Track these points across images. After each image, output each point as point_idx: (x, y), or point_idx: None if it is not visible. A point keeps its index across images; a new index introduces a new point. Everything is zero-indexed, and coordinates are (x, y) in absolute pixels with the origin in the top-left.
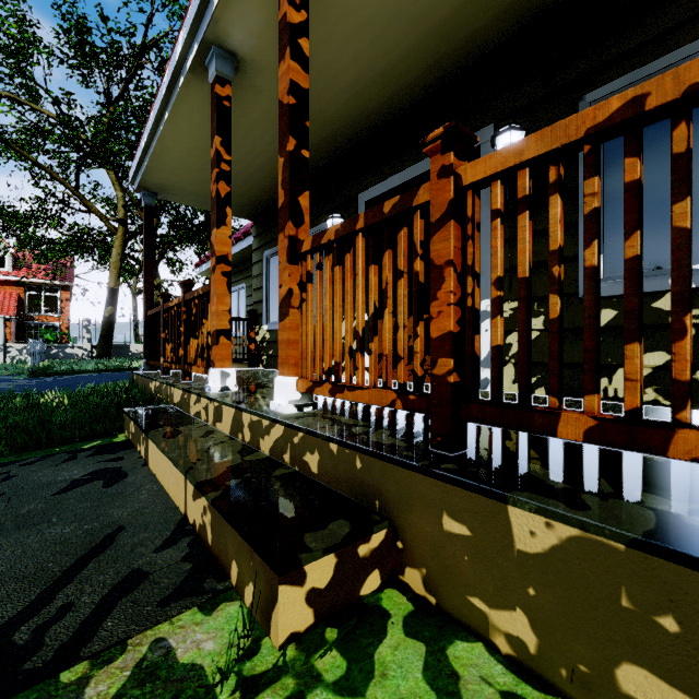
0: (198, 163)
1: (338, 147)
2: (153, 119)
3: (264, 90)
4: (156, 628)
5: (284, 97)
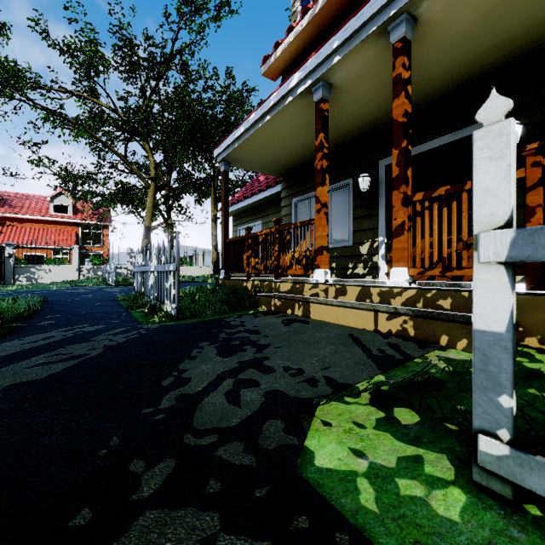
0: (269, 144)
1: (366, 131)
2: (254, 120)
3: (338, 101)
4: (429, 354)
5: (399, 118)
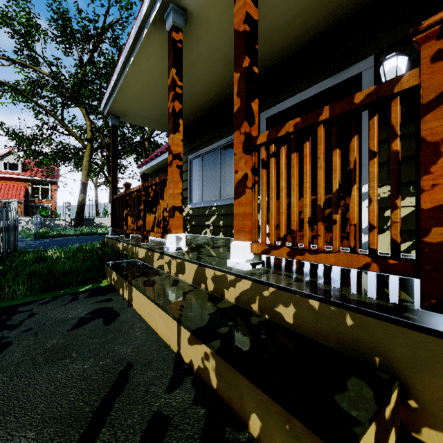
0: (149, 94)
1: None
2: (121, 63)
3: (202, 38)
4: None
5: (240, 26)
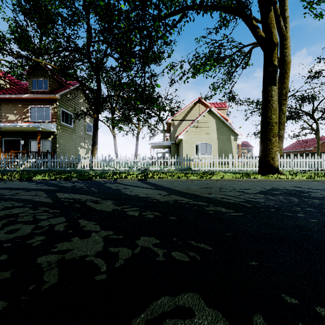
0: None
1: None
2: None
3: None
4: None
5: None
